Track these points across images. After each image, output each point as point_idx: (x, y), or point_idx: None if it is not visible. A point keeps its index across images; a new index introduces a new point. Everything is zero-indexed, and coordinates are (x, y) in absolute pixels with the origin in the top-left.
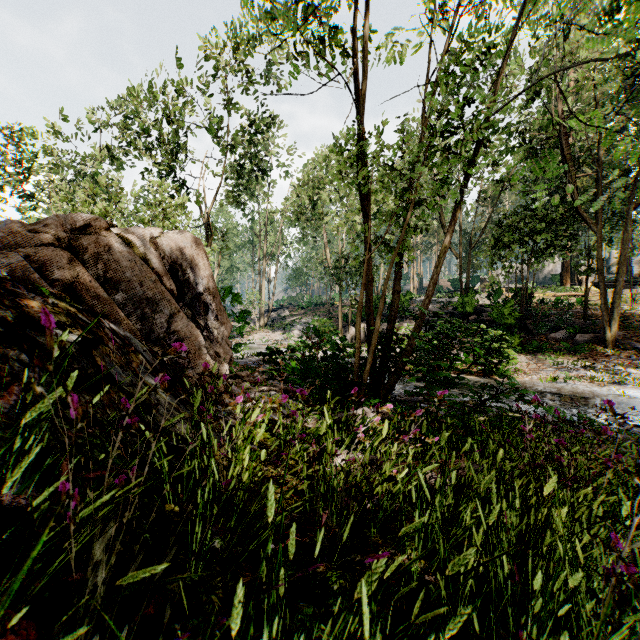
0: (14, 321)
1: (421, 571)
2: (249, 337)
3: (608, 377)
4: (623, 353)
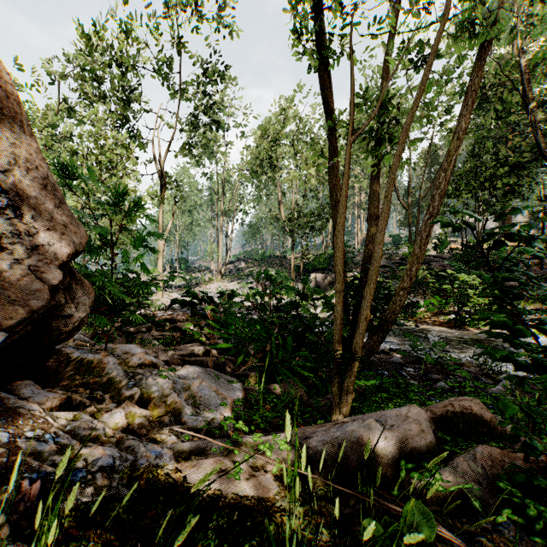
0: None
1: None
2: (206, 286)
3: None
4: None
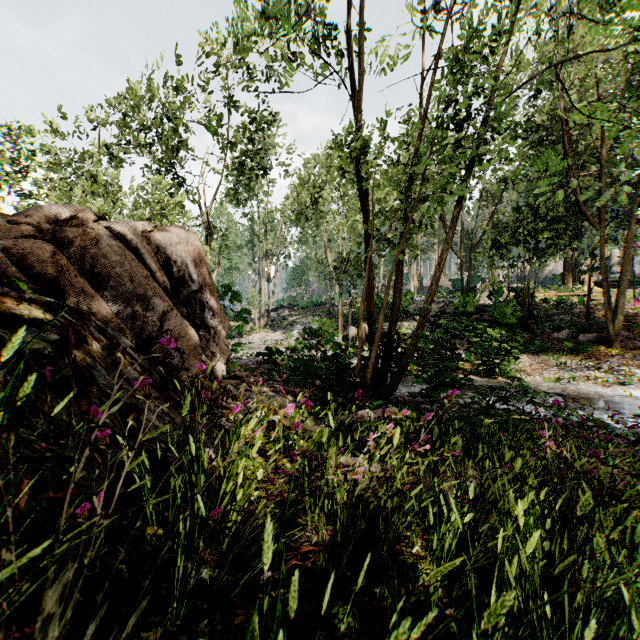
0: None
1: (441, 605)
2: (249, 337)
3: (612, 377)
4: (627, 353)
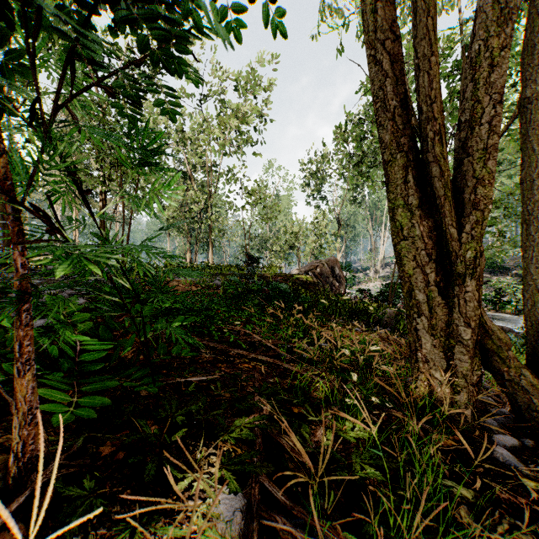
0: (317, 282)
1: None
2: (366, 285)
3: None
4: None
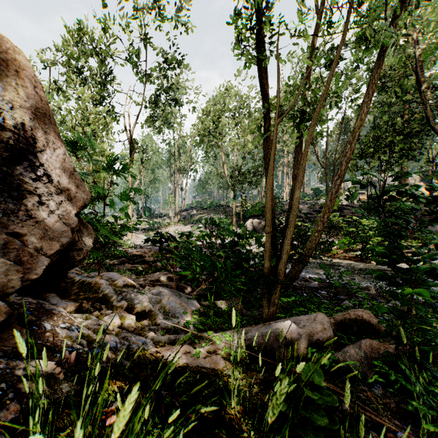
0: None
1: None
2: (166, 229)
3: None
4: None
